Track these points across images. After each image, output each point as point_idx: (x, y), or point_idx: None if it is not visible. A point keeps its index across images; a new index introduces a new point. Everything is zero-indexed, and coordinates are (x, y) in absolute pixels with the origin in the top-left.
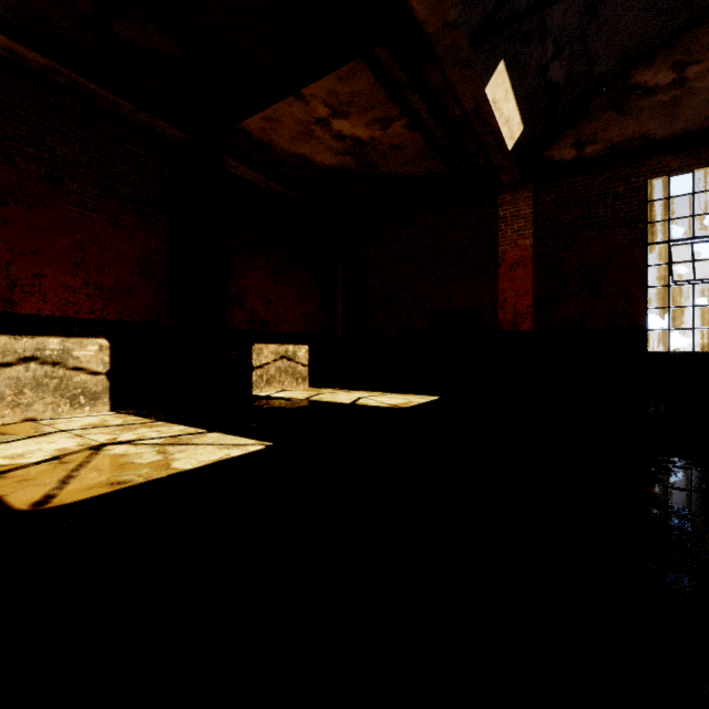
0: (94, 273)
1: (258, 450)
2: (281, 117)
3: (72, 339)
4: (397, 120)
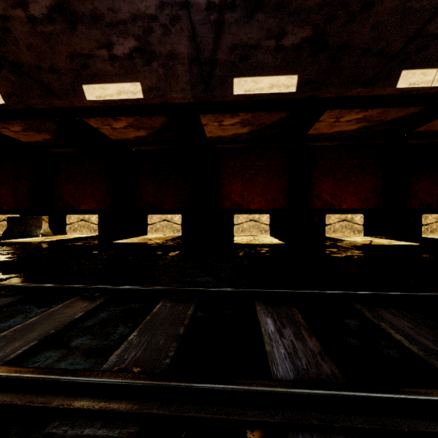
0: (359, 195)
1: (418, 244)
2: (435, 124)
3: (353, 215)
4: None
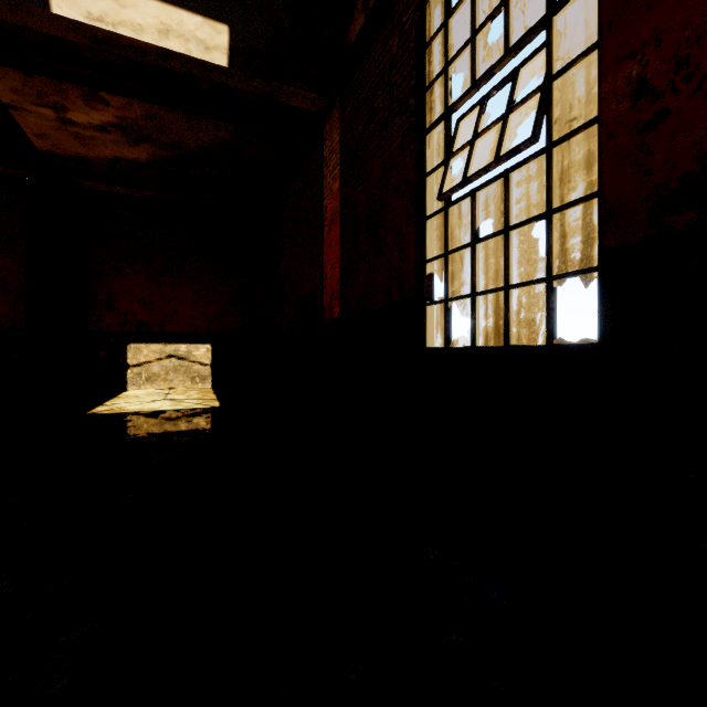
0: None
1: None
2: (43, 131)
3: None
4: (96, 90)
